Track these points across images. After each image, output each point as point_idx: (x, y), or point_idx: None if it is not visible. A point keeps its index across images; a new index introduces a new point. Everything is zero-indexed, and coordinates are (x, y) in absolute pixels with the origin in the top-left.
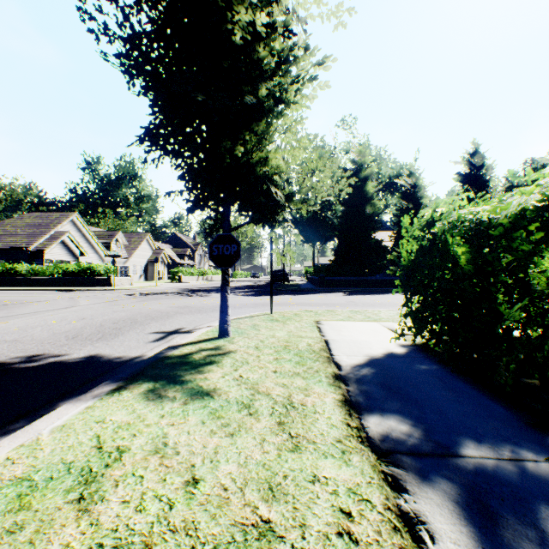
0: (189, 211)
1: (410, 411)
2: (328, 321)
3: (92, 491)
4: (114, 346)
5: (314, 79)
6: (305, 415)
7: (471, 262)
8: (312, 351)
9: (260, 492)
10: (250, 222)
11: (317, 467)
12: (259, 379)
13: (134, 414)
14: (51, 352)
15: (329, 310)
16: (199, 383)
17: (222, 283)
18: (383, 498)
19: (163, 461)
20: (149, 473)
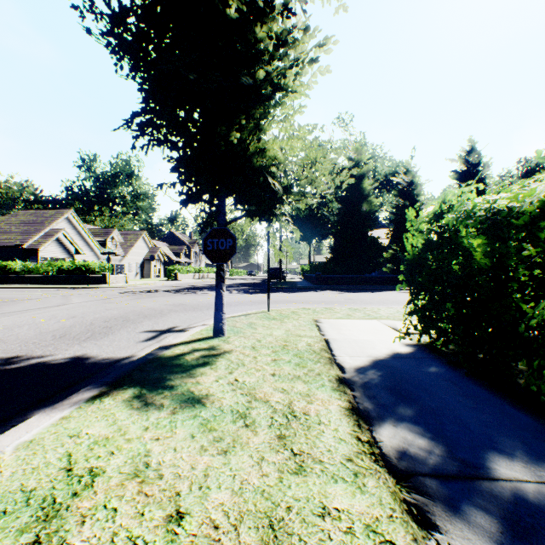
0: (182, 204)
1: (426, 421)
2: (327, 319)
3: (51, 532)
4: (103, 346)
5: (314, 61)
6: (309, 427)
7: (489, 255)
8: (312, 351)
9: (258, 532)
10: (247, 215)
11: (327, 496)
12: (256, 383)
13: (114, 426)
14: (34, 353)
15: (328, 308)
16: (190, 389)
17: (217, 279)
18: (410, 540)
19: (142, 488)
20: (124, 505)
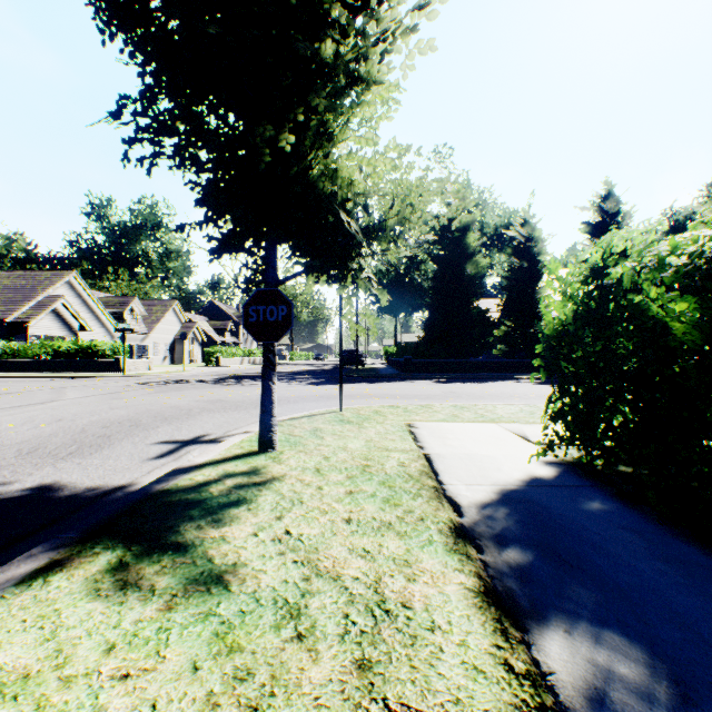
0: (211, 253)
1: (619, 618)
2: (424, 422)
3: None
4: (89, 467)
5: (412, 29)
6: (414, 638)
7: (705, 327)
8: (408, 476)
9: None
10: (308, 269)
11: None
12: (320, 539)
13: (49, 645)
14: None
15: (424, 406)
16: (208, 552)
17: (264, 366)
18: None
19: None
20: None
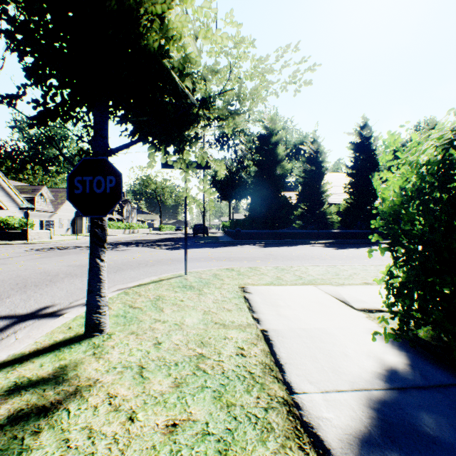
0: (33, 118)
1: None
2: (256, 286)
3: None
4: None
5: None
6: None
7: None
8: (250, 377)
9: None
10: (136, 134)
11: None
12: None
13: None
14: None
15: (253, 268)
16: None
17: (91, 242)
18: None
19: None
20: None
